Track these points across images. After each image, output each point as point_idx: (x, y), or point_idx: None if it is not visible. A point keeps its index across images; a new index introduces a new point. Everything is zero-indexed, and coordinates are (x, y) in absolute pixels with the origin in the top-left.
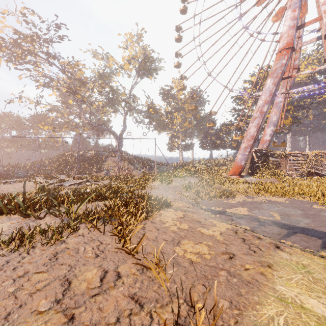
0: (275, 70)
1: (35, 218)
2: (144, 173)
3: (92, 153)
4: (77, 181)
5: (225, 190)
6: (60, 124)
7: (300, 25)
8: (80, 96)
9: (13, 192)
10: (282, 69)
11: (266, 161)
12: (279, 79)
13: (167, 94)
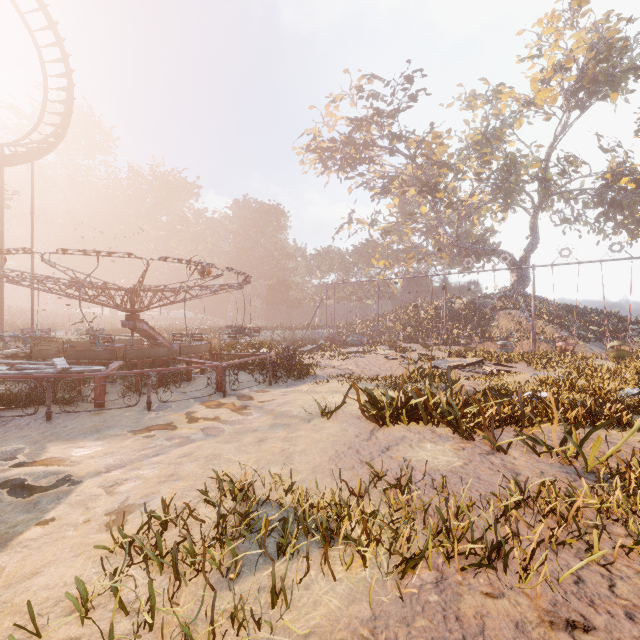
0: None
1: (492, 448)
2: (619, 351)
3: (463, 303)
4: (459, 361)
5: None
6: (397, 254)
7: None
8: (442, 193)
9: (380, 374)
10: None
11: None
12: None
13: None
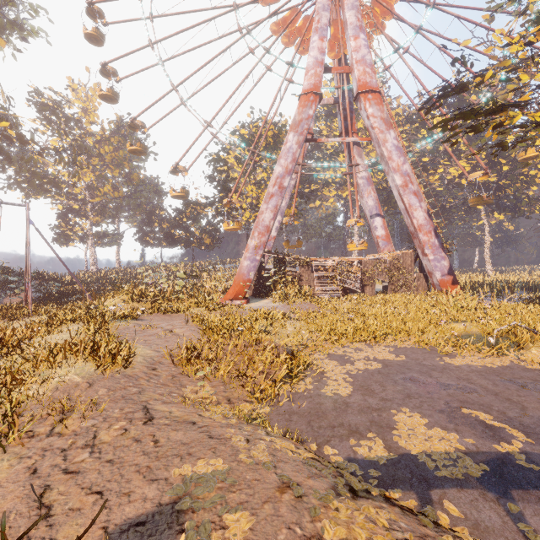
0: (300, 121)
1: None
2: None
3: None
4: None
5: (287, 349)
6: None
7: (326, 68)
8: None
9: None
10: (309, 124)
11: (281, 272)
12: (305, 139)
13: (56, 108)
